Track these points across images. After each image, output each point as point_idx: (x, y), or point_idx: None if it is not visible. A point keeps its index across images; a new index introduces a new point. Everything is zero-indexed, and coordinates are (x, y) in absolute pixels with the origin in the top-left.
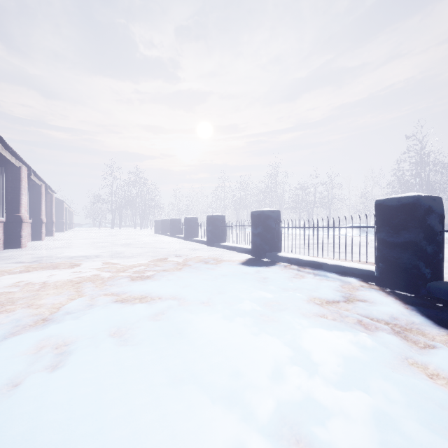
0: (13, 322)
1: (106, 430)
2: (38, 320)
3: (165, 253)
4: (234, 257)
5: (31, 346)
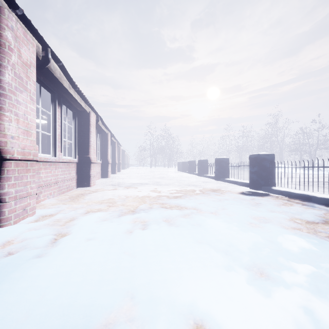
0: (120, 210)
1: (170, 250)
2: (129, 211)
3: (186, 184)
4: (235, 188)
5: (131, 220)
